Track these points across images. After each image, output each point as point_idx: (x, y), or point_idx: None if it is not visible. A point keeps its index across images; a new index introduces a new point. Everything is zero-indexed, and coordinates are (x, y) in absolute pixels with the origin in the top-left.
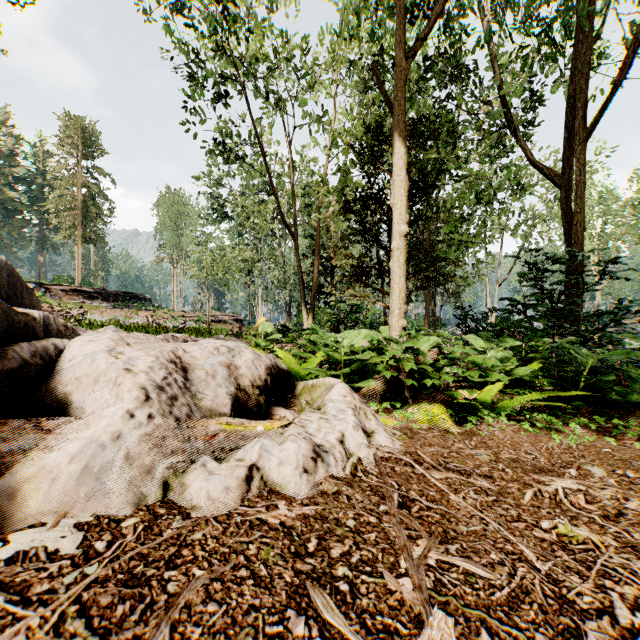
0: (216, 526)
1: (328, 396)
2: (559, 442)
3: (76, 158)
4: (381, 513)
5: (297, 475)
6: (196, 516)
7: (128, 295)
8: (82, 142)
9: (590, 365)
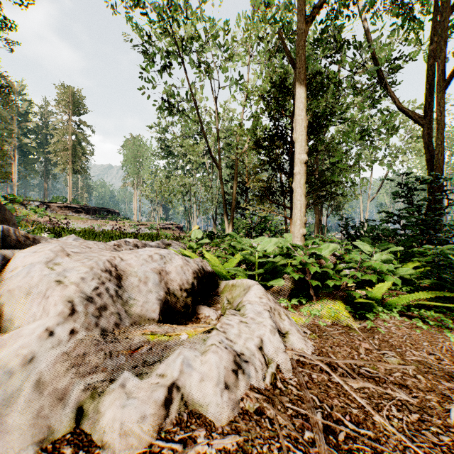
0: None
1: (246, 297)
2: (453, 341)
3: (68, 115)
4: (307, 444)
5: (218, 393)
6: None
7: (103, 210)
8: (72, 104)
9: None
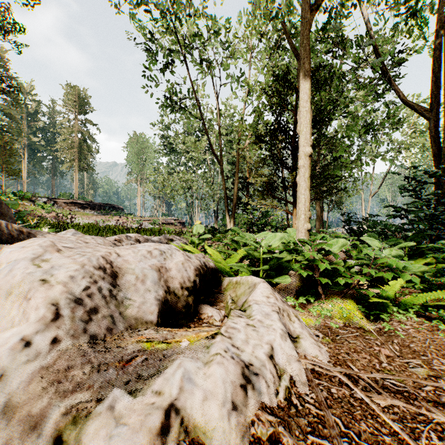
0: None
1: (252, 297)
2: None
3: (74, 114)
4: None
5: (224, 416)
6: None
7: (108, 206)
8: (78, 103)
9: None
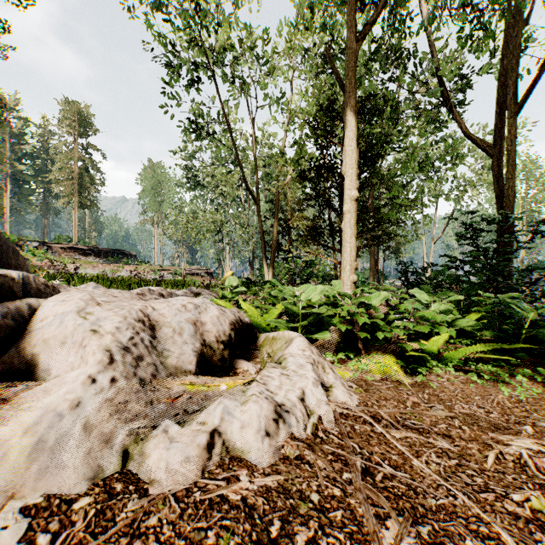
0: (173, 506)
1: (288, 350)
2: (508, 395)
3: (73, 136)
4: (345, 483)
5: (259, 439)
6: (154, 492)
7: (116, 252)
8: (78, 123)
9: (530, 318)
